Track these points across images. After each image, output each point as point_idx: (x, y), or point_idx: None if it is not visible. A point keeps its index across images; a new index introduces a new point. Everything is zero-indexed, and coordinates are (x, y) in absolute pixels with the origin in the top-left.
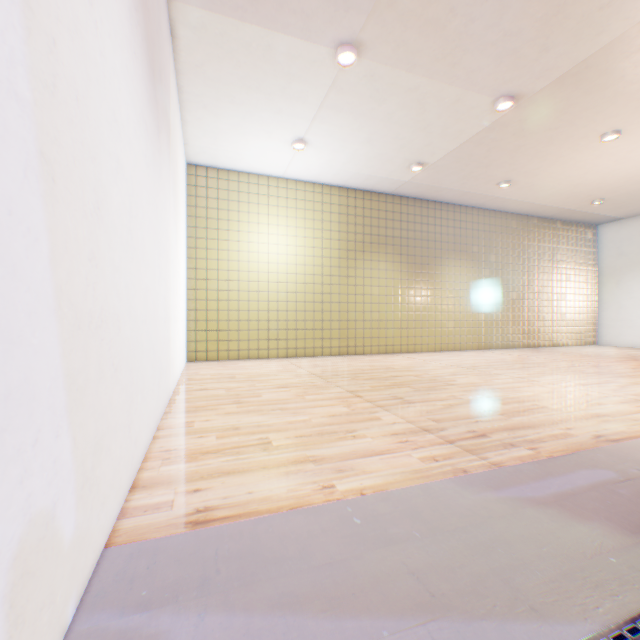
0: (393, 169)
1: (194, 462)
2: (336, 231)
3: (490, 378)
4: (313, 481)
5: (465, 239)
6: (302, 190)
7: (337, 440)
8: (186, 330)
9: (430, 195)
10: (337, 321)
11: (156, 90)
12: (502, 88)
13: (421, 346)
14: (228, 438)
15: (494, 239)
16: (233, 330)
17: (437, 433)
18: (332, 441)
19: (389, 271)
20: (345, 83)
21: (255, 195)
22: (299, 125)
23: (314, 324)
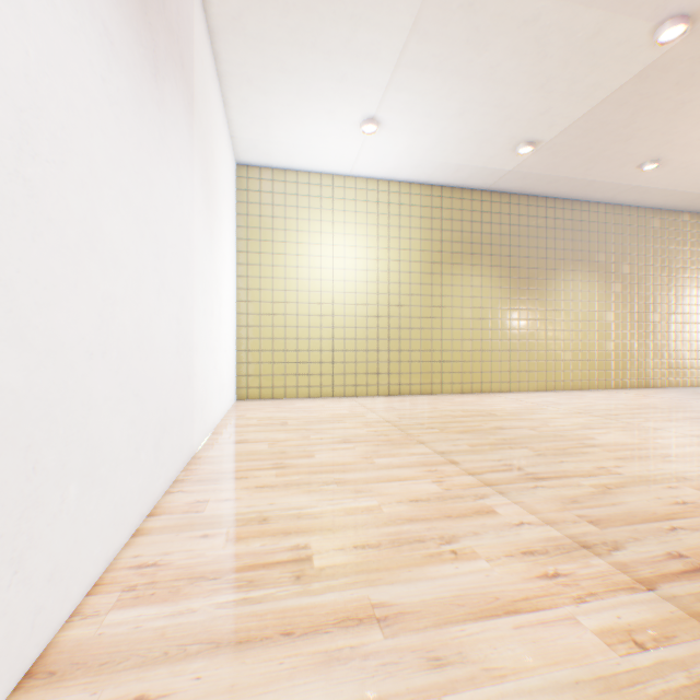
0: (492, 153)
1: (169, 604)
2: (417, 239)
3: (648, 436)
4: (379, 697)
5: (587, 245)
6: (374, 190)
7: (425, 562)
8: (235, 362)
9: (540, 188)
10: (418, 352)
11: (146, 4)
12: (672, 2)
13: (527, 384)
14: (244, 543)
15: (628, 244)
16: (290, 362)
17: (610, 556)
18: (416, 564)
19: (485, 288)
20: (431, 22)
21: (317, 198)
22: (369, 97)
23: (389, 355)
